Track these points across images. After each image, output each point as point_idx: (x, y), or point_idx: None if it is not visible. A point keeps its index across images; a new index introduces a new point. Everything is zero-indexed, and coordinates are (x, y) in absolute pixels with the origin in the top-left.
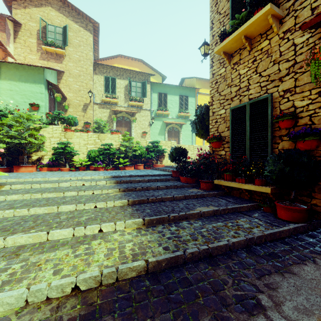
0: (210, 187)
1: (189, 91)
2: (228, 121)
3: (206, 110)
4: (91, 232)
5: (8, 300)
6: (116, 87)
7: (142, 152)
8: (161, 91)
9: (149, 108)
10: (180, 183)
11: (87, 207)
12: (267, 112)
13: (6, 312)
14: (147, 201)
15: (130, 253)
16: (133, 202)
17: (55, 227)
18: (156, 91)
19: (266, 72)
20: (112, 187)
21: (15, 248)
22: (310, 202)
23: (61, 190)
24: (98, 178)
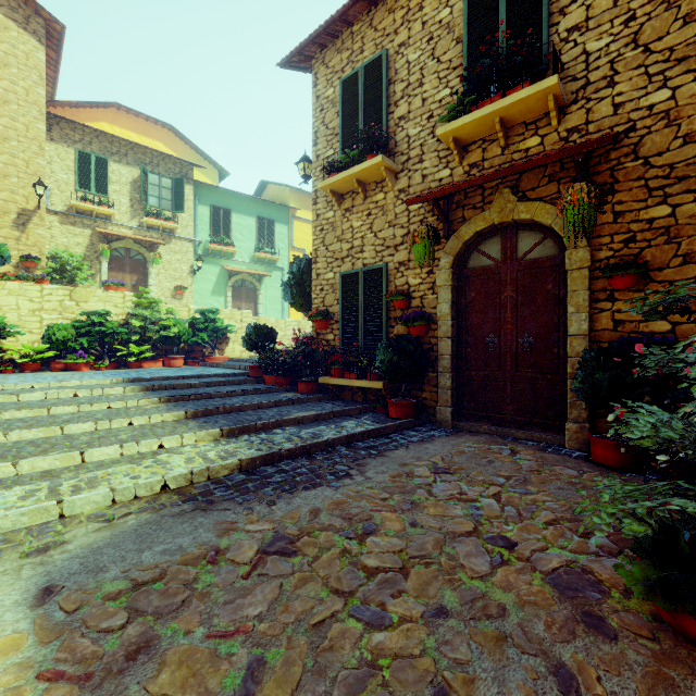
0: (313, 389)
1: (278, 211)
2: (339, 291)
3: (308, 267)
4: (148, 450)
5: (96, 498)
6: (109, 179)
7: (182, 331)
8: (218, 202)
9: (190, 236)
10: (266, 386)
11: (115, 426)
12: (382, 286)
13: (94, 510)
14: (216, 412)
15: (217, 457)
16: (195, 414)
17: (87, 447)
18: (206, 200)
19: (381, 234)
20: (142, 396)
21: (40, 473)
22: (421, 396)
23: (39, 406)
24: (98, 384)
